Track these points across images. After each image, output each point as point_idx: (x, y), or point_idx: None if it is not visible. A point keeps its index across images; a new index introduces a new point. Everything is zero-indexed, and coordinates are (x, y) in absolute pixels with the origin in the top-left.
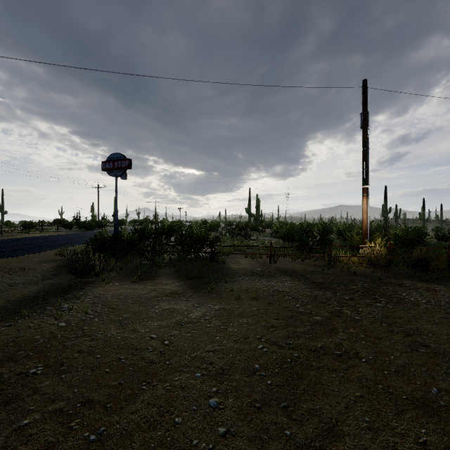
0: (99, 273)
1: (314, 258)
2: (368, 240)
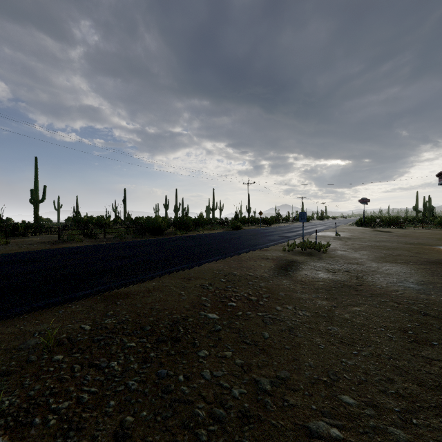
0: (374, 227)
1: None
2: None
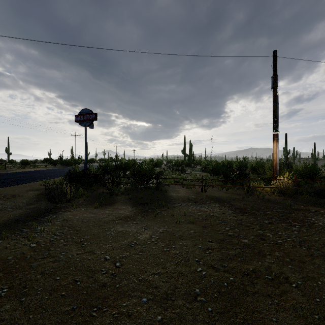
0: (70, 200)
1: (235, 188)
2: (278, 174)
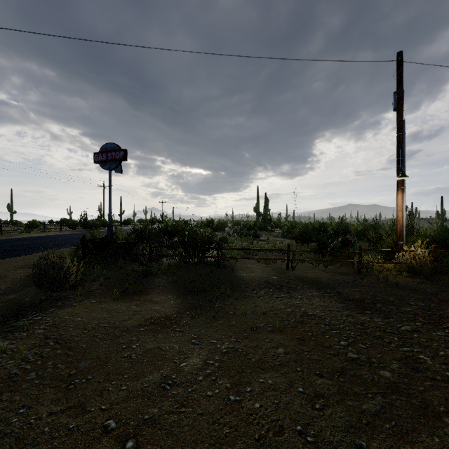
0: (76, 285)
1: (338, 263)
2: (404, 243)
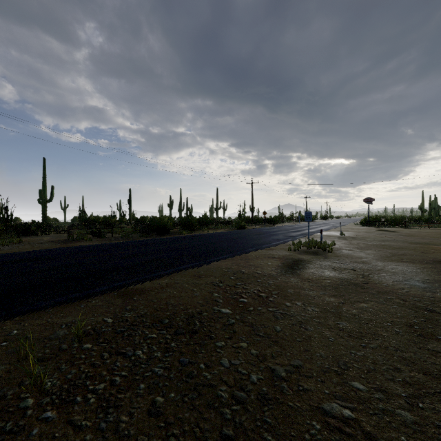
0: (379, 227)
1: None
2: None
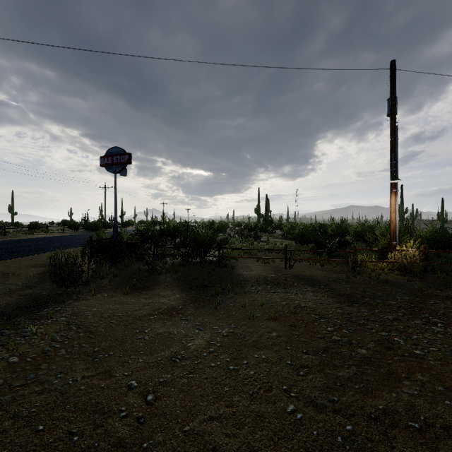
0: (88, 282)
1: (334, 262)
2: (397, 243)
